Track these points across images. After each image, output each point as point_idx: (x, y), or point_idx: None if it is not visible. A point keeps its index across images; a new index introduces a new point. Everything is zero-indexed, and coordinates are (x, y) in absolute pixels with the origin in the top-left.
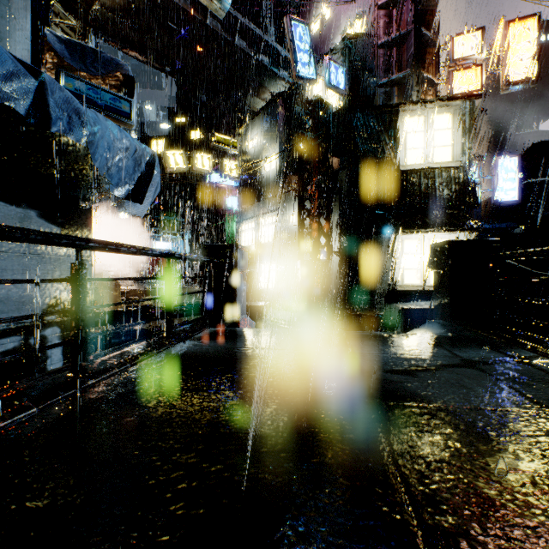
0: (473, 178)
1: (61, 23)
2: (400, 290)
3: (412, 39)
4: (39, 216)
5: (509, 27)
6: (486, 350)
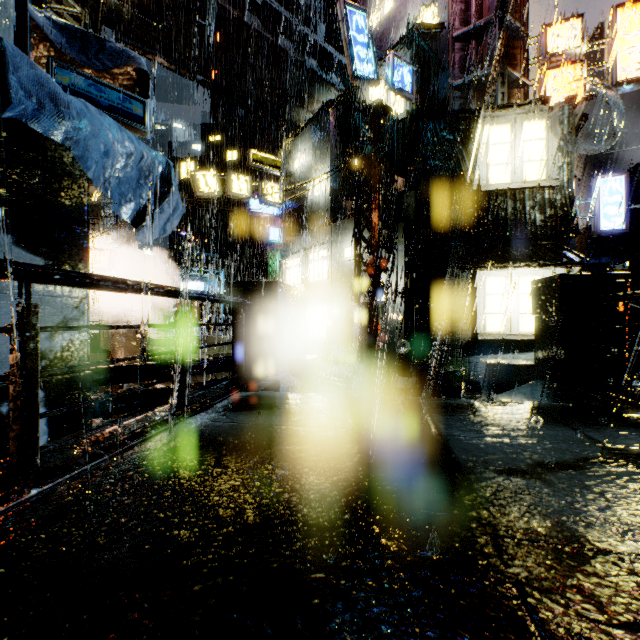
0: (572, 200)
1: (62, 10)
2: (481, 339)
3: (495, 28)
4: (14, 243)
5: (617, 12)
6: (635, 431)
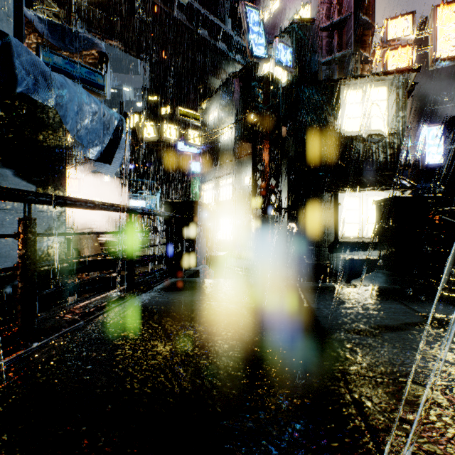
0: (405, 143)
1: (46, 10)
2: (341, 241)
3: (351, 22)
4: (14, 175)
5: (437, 10)
6: (444, 305)
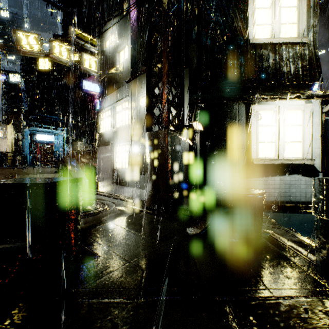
0: (317, 55)
1: None
2: (255, 164)
3: None
4: None
5: None
6: None
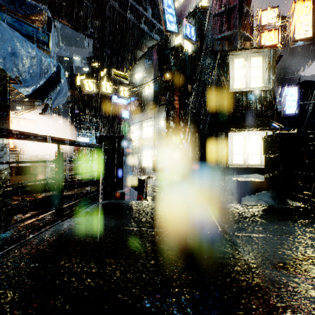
0: (275, 97)
1: None
2: (230, 167)
3: (237, 10)
4: None
5: (295, 5)
6: None
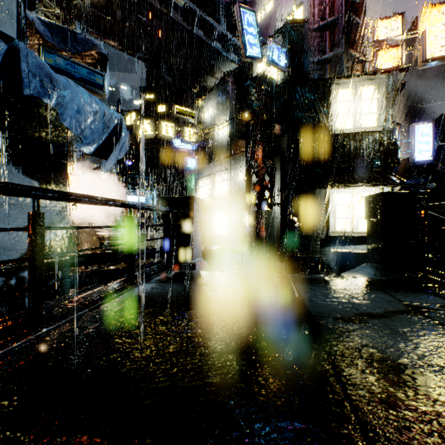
0: (395, 141)
1: (47, 12)
2: (332, 236)
3: (342, 23)
4: (19, 172)
5: (426, 12)
6: (427, 295)
